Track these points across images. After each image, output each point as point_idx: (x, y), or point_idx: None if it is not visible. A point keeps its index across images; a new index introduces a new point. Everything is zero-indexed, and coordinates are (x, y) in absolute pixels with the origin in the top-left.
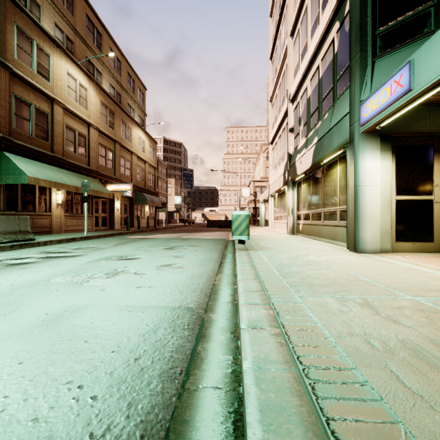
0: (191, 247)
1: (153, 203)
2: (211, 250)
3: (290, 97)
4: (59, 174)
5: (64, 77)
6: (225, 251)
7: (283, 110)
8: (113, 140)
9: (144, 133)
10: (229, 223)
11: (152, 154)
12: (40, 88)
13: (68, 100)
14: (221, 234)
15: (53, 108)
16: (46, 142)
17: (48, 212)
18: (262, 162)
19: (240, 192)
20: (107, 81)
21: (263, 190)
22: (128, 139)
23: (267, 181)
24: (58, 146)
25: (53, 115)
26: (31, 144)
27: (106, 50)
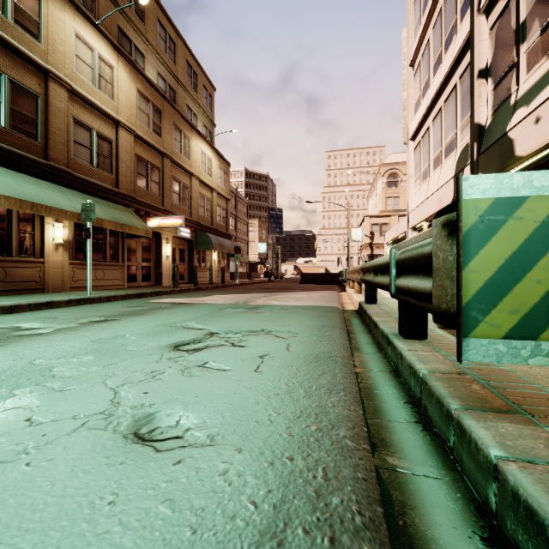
0: (253, 341)
1: (222, 248)
2: (313, 362)
3: (481, 1)
4: (51, 192)
5: (71, 41)
6: (358, 358)
7: (452, 51)
8: (160, 152)
9: (211, 149)
10: (334, 277)
11: (223, 179)
12: (20, 48)
13: (77, 79)
14: (327, 297)
15: (49, 87)
16: (34, 142)
17: (39, 256)
18: (381, 191)
19: (349, 232)
20: (154, 68)
21: (384, 229)
22: (185, 154)
23: (390, 216)
24: (58, 150)
25: (49, 99)
26: (4, 141)
27: (151, 22)
